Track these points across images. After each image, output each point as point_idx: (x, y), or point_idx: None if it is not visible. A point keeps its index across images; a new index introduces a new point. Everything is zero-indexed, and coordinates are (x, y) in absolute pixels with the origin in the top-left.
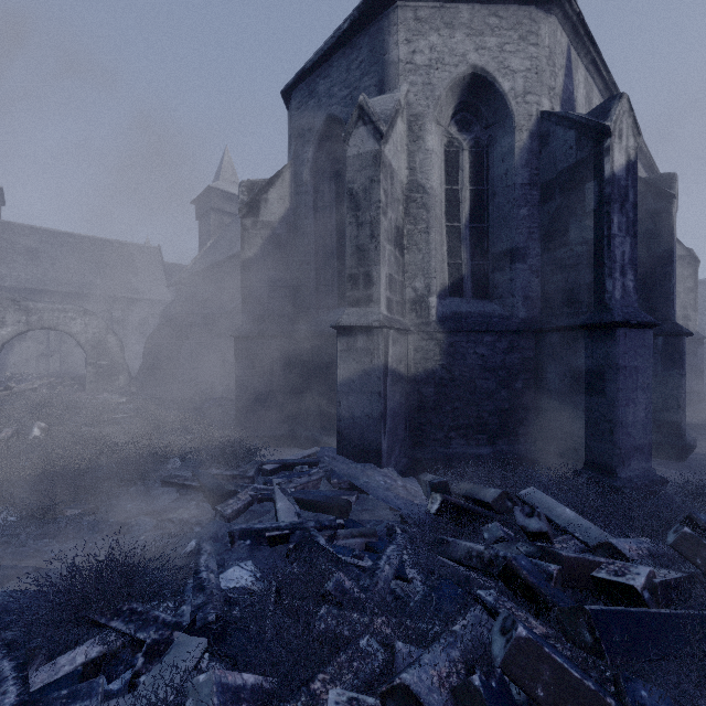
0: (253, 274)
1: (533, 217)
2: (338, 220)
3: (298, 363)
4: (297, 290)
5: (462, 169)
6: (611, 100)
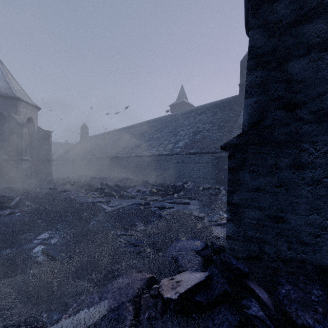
0: None
1: (37, 142)
2: None
3: None
4: None
5: None
6: (50, 131)
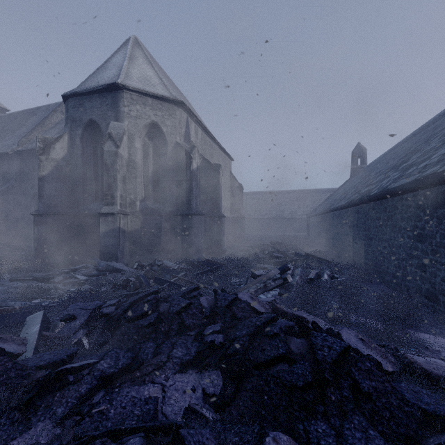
0: (46, 183)
1: (174, 176)
2: (94, 163)
3: (73, 227)
4: (72, 193)
5: (150, 154)
6: (193, 147)
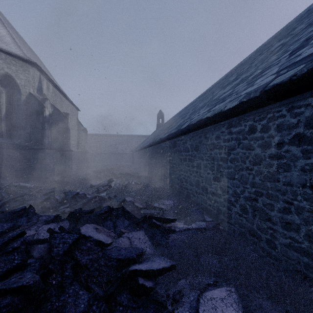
0: None
1: (27, 119)
2: None
3: None
4: None
5: (3, 98)
6: (46, 99)
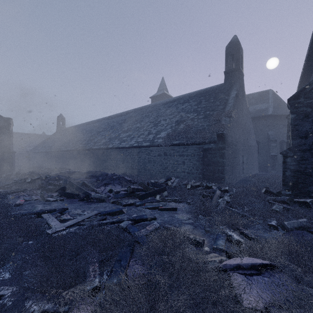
0: None
1: None
2: None
3: None
4: None
5: None
6: (10, 118)
